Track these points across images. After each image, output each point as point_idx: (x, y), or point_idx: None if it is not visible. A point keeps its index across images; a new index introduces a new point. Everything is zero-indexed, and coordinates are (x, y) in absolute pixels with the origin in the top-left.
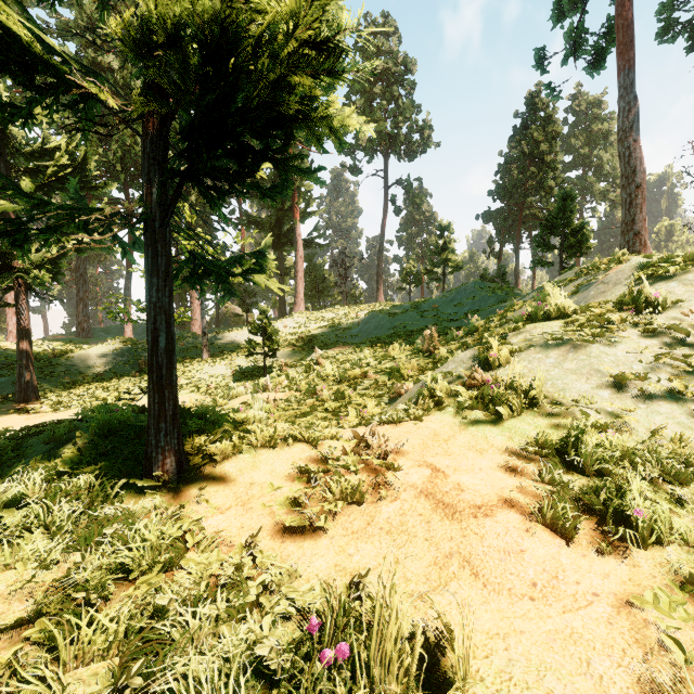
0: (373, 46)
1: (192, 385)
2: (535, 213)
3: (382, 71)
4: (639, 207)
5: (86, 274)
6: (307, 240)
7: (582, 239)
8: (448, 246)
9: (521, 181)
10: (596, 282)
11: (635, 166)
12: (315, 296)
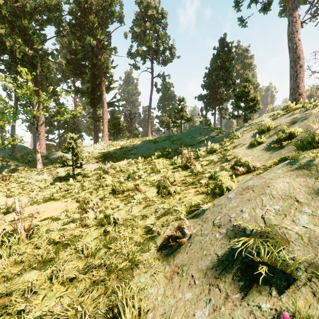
0: (145, 2)
1: (19, 187)
2: (222, 96)
3: (150, 15)
4: (301, 79)
5: None
6: (110, 102)
7: (256, 103)
8: (183, 109)
9: (216, 80)
10: (313, 114)
11: (299, 54)
12: (114, 133)
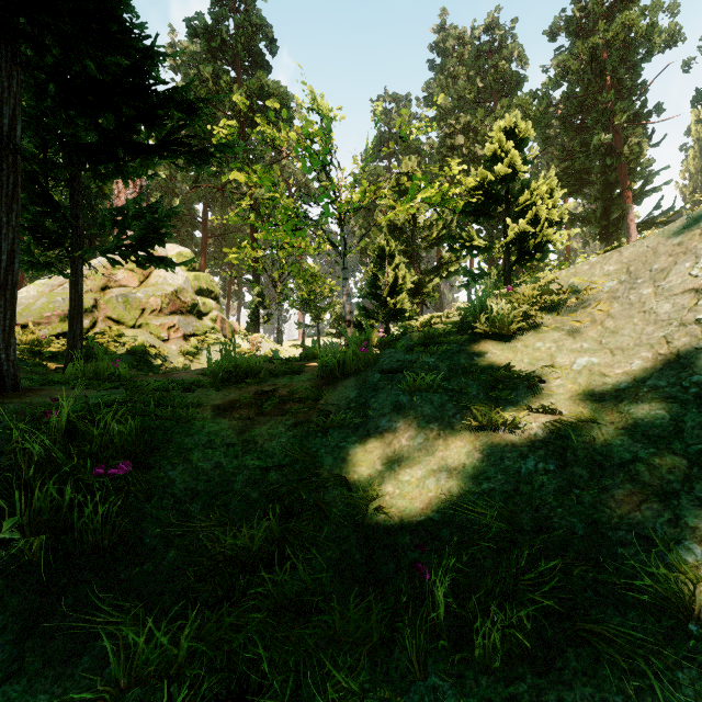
0: None
1: None
2: None
3: None
4: None
5: (440, 291)
6: (645, 221)
7: None
8: None
9: None
10: None
11: None
12: None
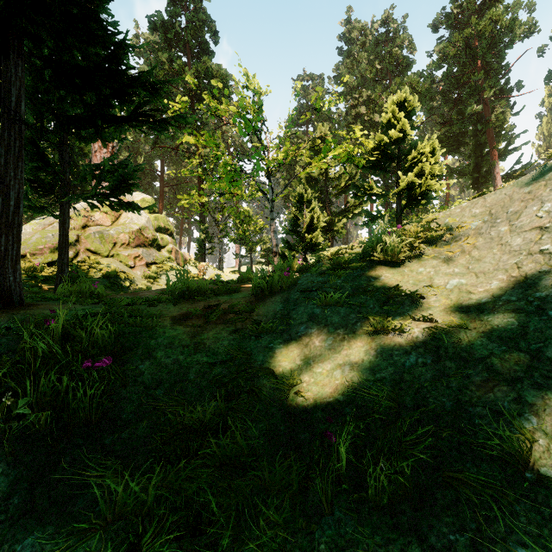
0: None
1: None
2: None
3: None
4: None
5: (347, 229)
6: (508, 174)
7: None
8: None
9: None
10: None
11: None
12: None
